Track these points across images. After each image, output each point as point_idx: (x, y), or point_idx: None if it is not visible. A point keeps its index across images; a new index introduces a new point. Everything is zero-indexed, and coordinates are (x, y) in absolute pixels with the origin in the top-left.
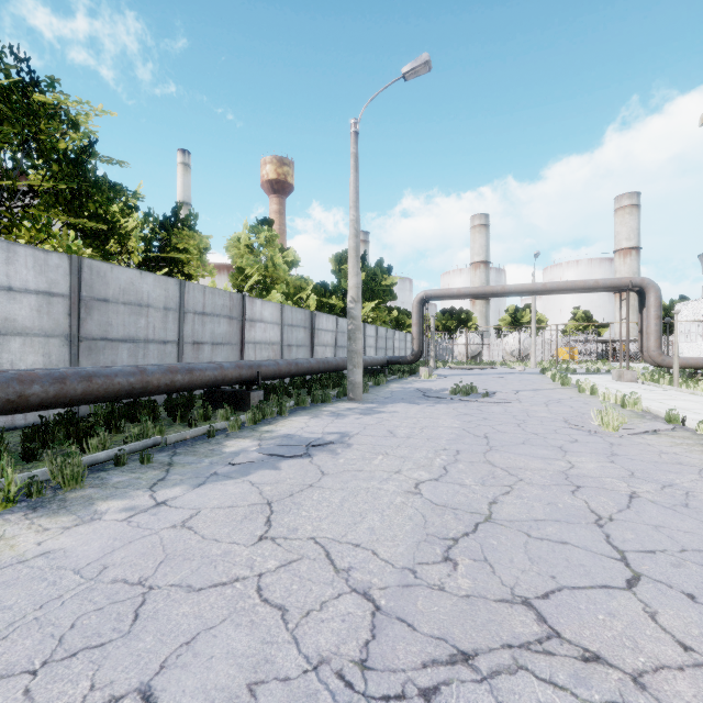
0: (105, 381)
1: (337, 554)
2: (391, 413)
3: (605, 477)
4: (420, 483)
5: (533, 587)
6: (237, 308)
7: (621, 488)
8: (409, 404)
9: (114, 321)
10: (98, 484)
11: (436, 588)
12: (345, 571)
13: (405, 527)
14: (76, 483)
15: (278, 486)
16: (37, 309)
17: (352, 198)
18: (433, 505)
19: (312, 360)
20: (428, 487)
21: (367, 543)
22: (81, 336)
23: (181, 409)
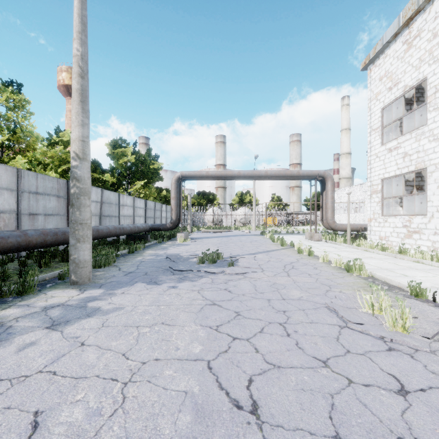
0: None
1: None
2: (106, 315)
3: None
4: None
5: None
6: None
7: None
8: (147, 286)
9: None
10: None
11: None
12: None
13: None
14: None
15: None
16: None
17: (75, 27)
18: None
19: (32, 232)
20: None
21: None
22: None
23: None
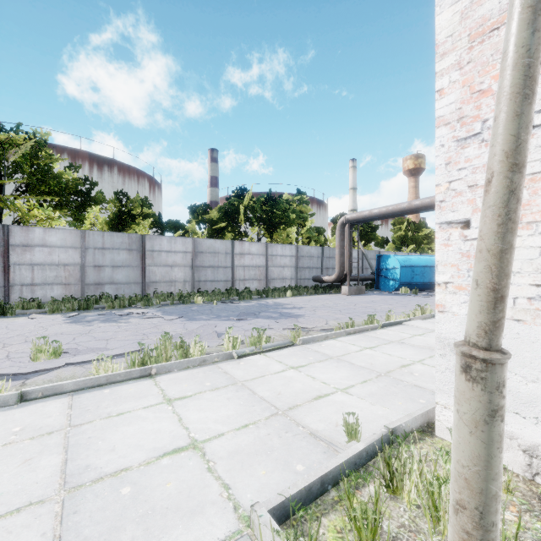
0: None
1: None
2: None
3: None
4: None
5: None
6: None
7: None
8: None
9: None
10: None
11: None
12: None
13: None
14: None
15: None
16: None
17: None
18: None
19: None
20: None
21: None
22: None
23: None
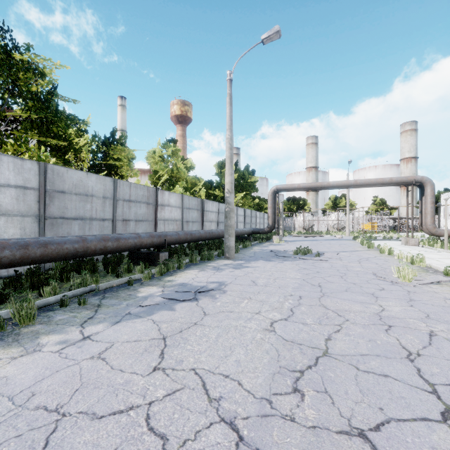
0: (57, 247)
1: (211, 384)
2: (254, 268)
3: (408, 318)
4: (274, 322)
5: (366, 418)
6: (152, 197)
7: (421, 327)
8: (266, 261)
9: (69, 206)
10: (45, 322)
11: (288, 418)
12: (216, 401)
13: (263, 360)
14: (29, 321)
15: (172, 323)
16: (16, 198)
17: (227, 123)
18: (284, 341)
19: (201, 231)
20: (280, 325)
21: (234, 374)
22: (46, 216)
23: (112, 265)
